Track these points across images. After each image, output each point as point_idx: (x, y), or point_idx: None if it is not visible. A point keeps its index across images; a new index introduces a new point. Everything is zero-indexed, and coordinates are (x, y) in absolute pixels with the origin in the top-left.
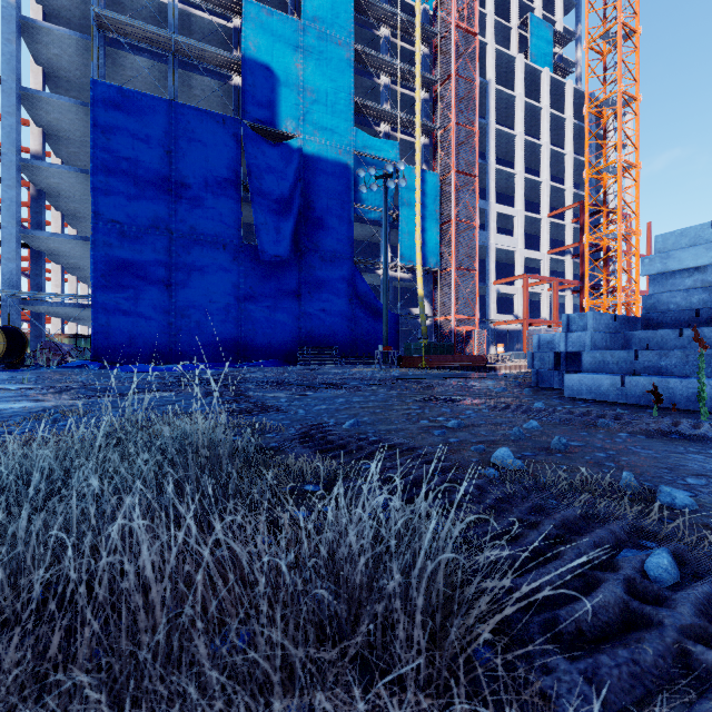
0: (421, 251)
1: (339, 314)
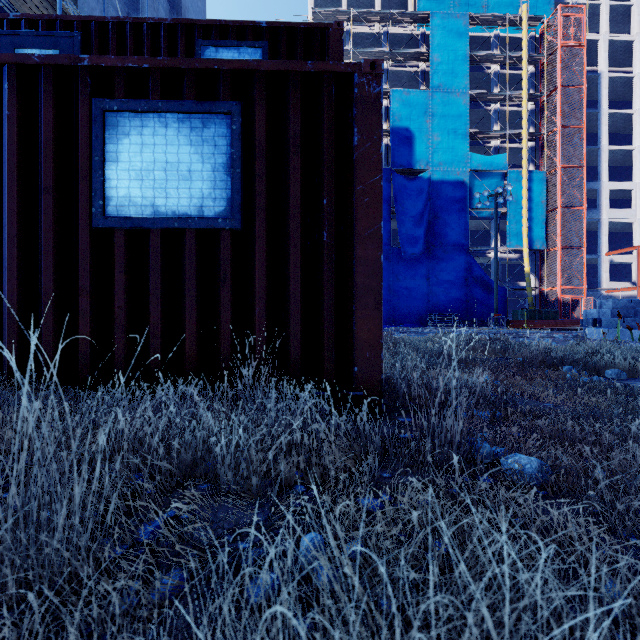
0: (527, 237)
1: (458, 290)
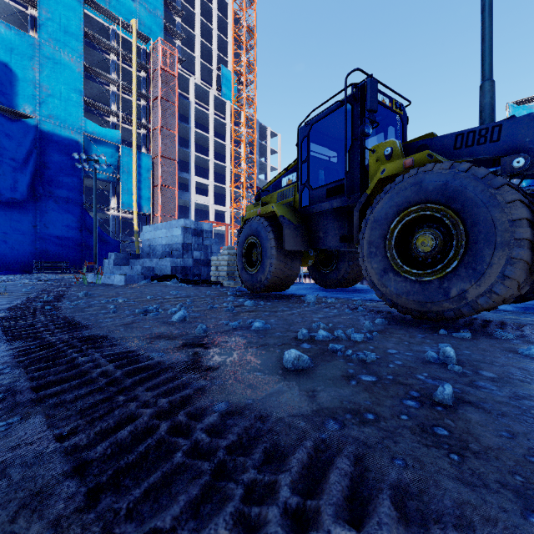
0: (136, 202)
1: (72, 239)
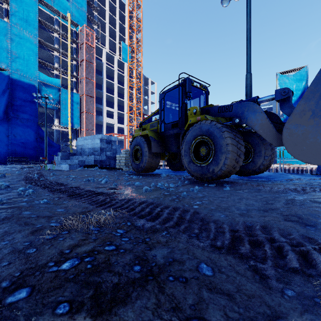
0: (70, 122)
1: (31, 144)
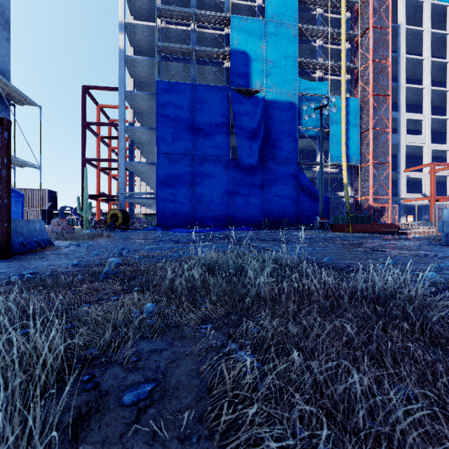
0: (345, 153)
1: (288, 197)
